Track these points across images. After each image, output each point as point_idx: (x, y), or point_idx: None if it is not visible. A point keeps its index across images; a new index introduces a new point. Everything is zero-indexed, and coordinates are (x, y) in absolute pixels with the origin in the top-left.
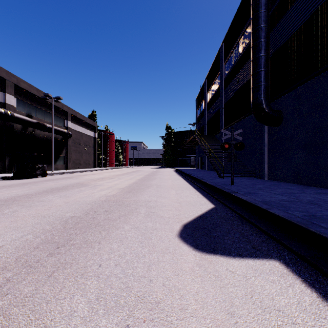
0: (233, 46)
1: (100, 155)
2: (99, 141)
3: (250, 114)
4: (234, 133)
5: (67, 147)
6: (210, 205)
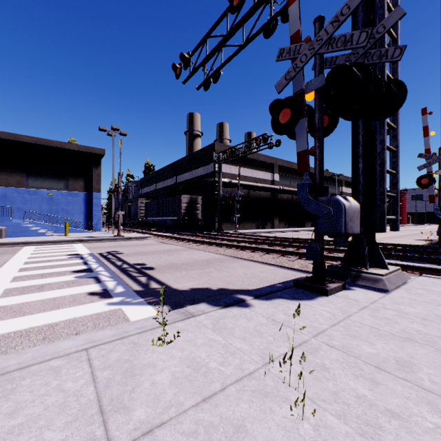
0: None
1: None
2: None
3: None
4: None
5: None
6: None
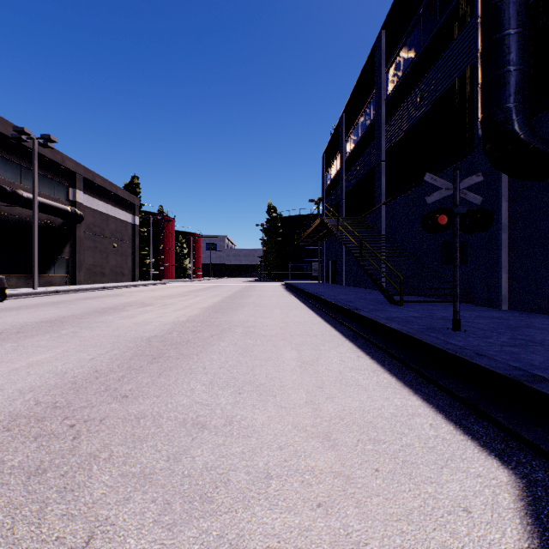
0: (407, 29)
1: (146, 257)
2: (145, 232)
3: (457, 161)
4: (462, 185)
5: (75, 242)
6: (481, 461)
